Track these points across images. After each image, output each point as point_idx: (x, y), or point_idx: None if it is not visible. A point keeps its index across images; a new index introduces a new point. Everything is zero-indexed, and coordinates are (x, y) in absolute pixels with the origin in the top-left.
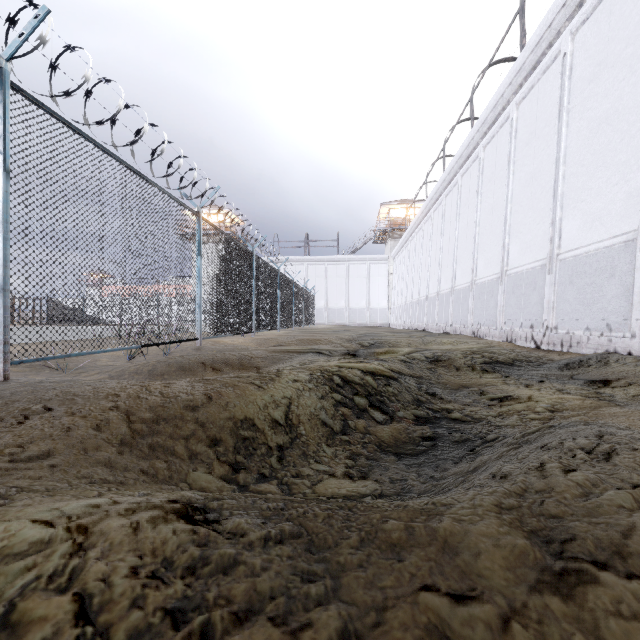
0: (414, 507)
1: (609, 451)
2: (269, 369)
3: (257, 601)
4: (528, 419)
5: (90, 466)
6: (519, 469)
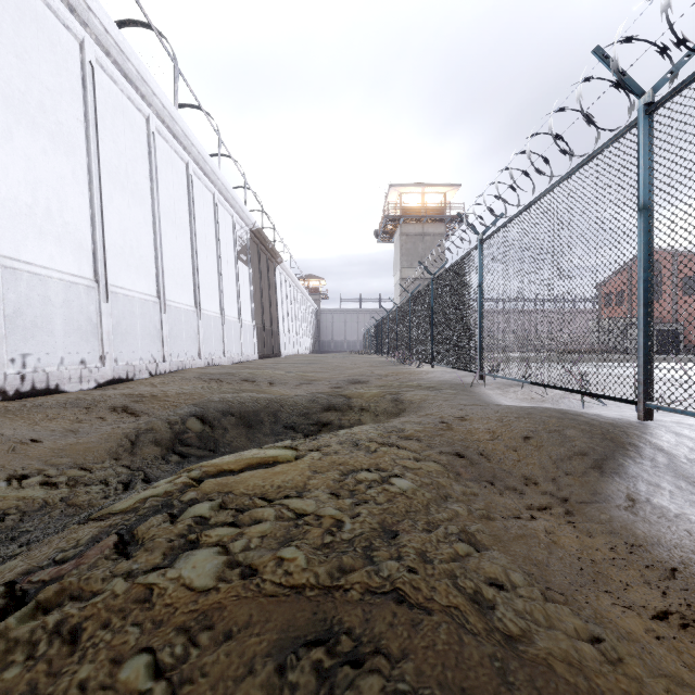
0: (298, 398)
1: (229, 397)
2: (499, 538)
3: (328, 392)
4: (94, 470)
5: (410, 413)
6: (261, 400)
